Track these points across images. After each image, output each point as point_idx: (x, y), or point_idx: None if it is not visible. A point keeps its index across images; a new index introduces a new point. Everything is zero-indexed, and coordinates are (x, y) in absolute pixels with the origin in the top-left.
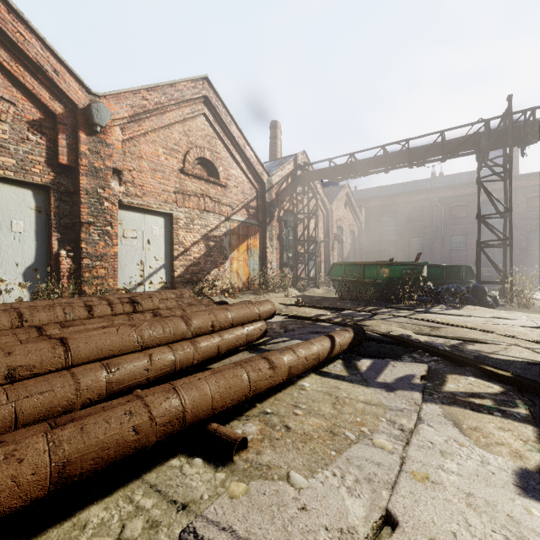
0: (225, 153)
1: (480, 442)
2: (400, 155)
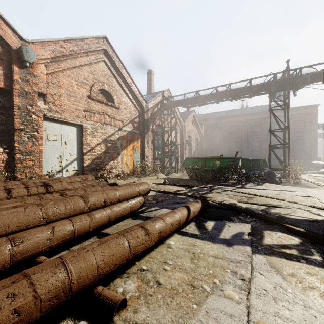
0: (118, 87)
1: (298, 287)
2: (225, 93)
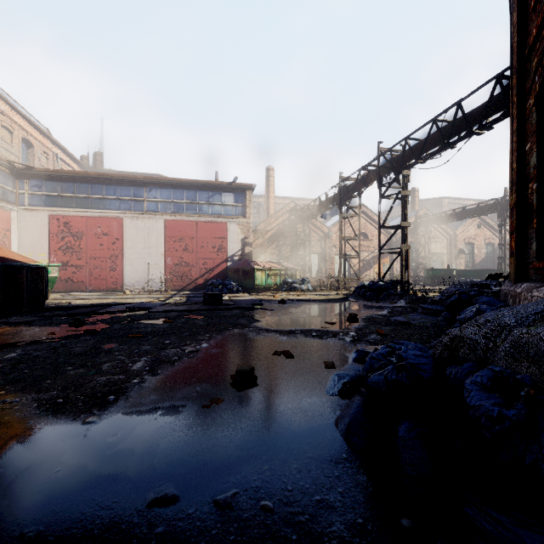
0: (371, 227)
1: None
2: (463, 213)
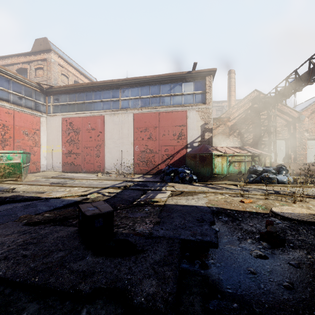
0: None
1: None
2: None
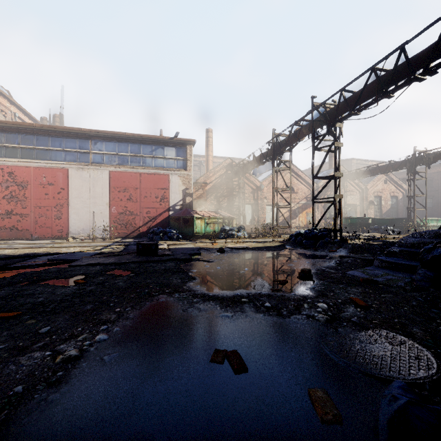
0: (297, 182)
1: None
2: (376, 170)
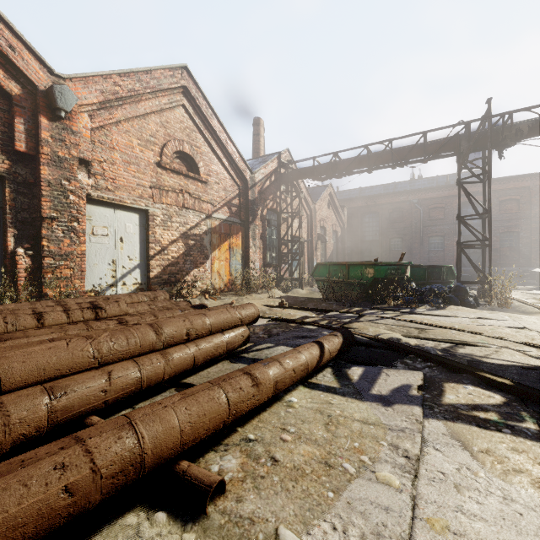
0: (206, 148)
1: (496, 469)
2: (383, 155)
